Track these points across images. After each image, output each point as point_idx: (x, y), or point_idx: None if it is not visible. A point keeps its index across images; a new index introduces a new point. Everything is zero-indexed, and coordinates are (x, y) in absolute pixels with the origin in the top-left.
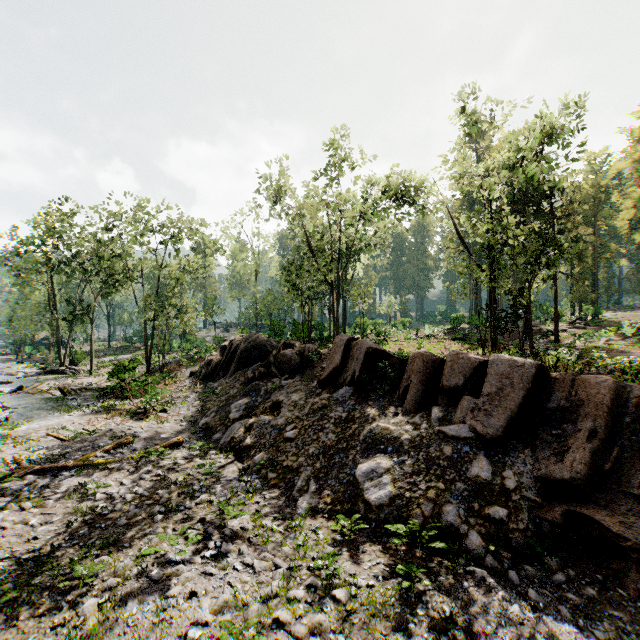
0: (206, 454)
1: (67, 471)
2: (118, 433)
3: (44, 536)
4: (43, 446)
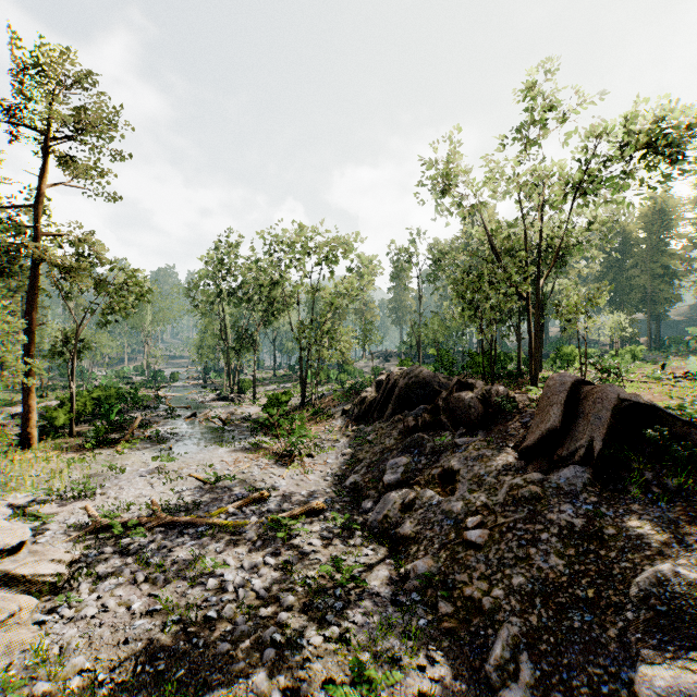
0: (350, 534)
1: (195, 529)
2: (258, 481)
3: (135, 640)
4: (186, 487)
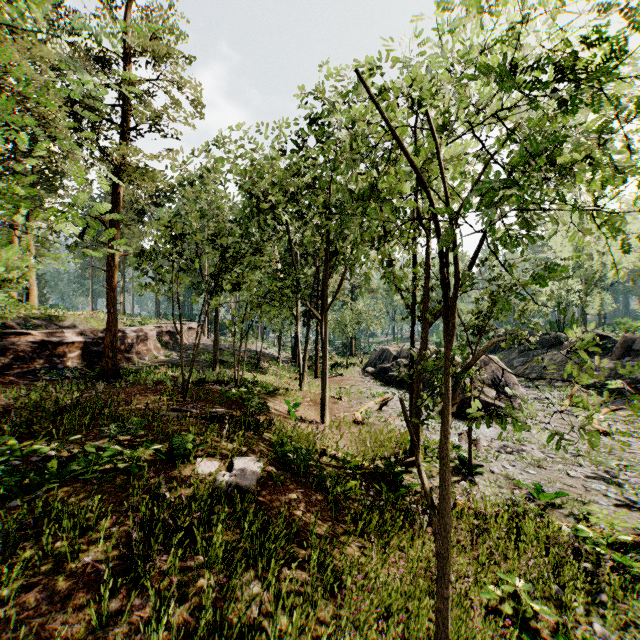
0: None
1: None
2: None
3: None
4: None
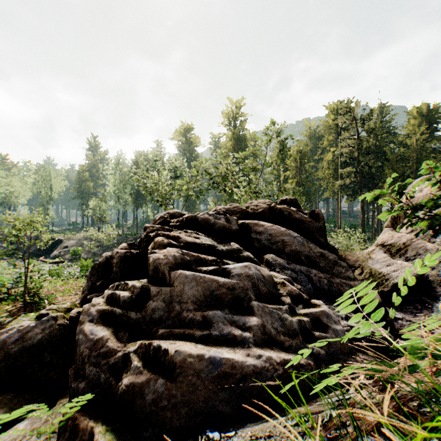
0: None
1: None
2: None
3: None
4: None
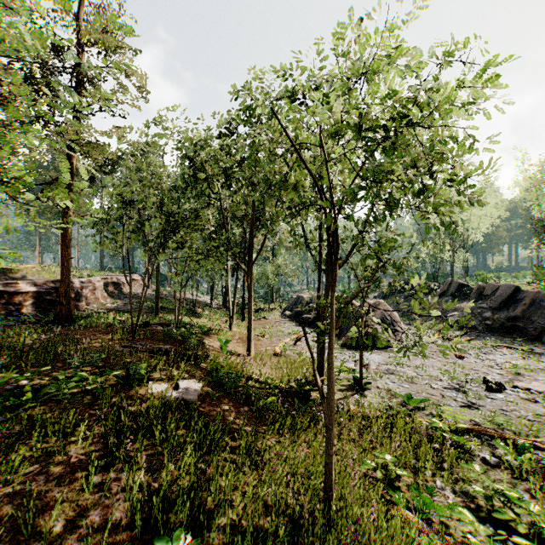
0: None
1: None
2: None
3: None
4: None
